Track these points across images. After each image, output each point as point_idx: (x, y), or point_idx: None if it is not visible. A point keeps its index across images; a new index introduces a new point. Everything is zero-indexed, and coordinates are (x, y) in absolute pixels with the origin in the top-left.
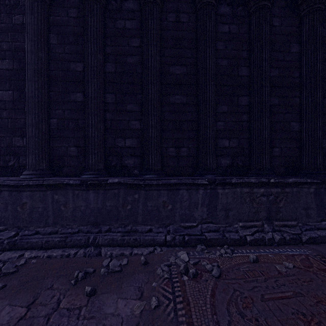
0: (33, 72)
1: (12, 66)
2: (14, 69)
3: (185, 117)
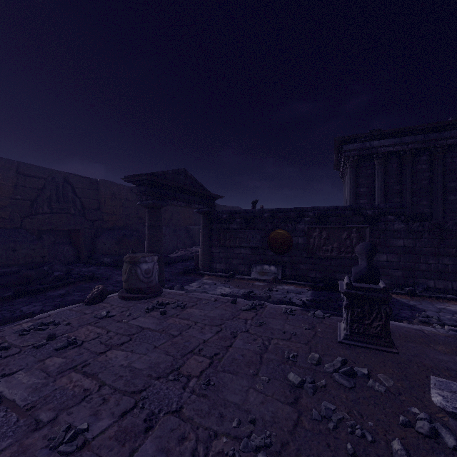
0: (381, 193)
1: (367, 190)
2: (367, 191)
3: (456, 206)
